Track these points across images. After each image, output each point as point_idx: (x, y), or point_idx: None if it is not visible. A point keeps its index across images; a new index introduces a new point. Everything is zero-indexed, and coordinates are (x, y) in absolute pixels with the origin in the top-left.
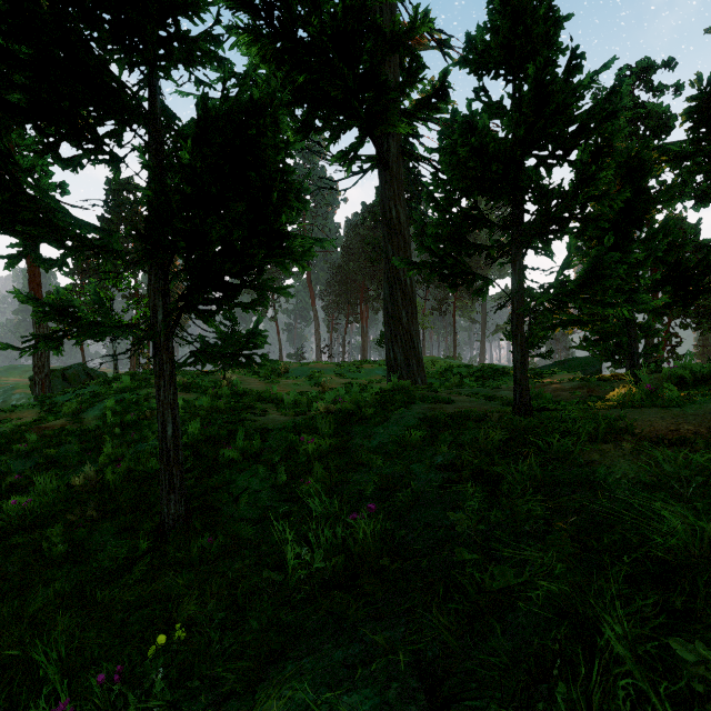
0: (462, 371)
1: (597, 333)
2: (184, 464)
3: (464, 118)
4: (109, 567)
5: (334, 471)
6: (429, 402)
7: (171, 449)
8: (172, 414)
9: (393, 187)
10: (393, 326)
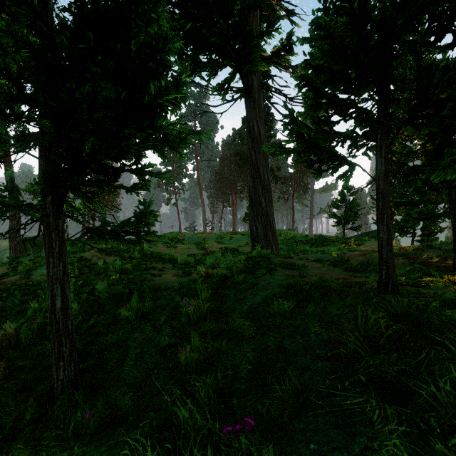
0: (301, 239)
1: (420, 214)
2: (89, 321)
3: None
4: None
5: (210, 340)
6: (287, 269)
7: (60, 320)
8: (61, 288)
9: (255, 110)
10: (255, 208)
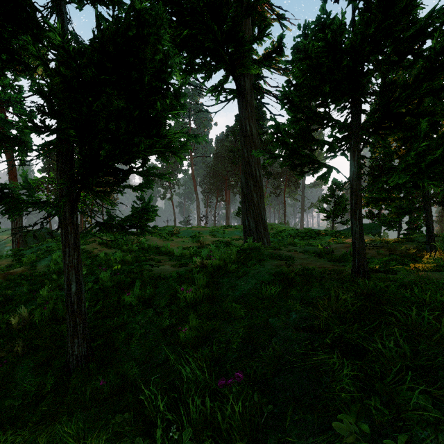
0: (292, 233)
1: (398, 209)
2: (95, 307)
3: (317, 24)
4: (18, 404)
5: (206, 320)
6: (276, 259)
7: (75, 302)
8: (76, 275)
9: (248, 110)
10: (248, 203)
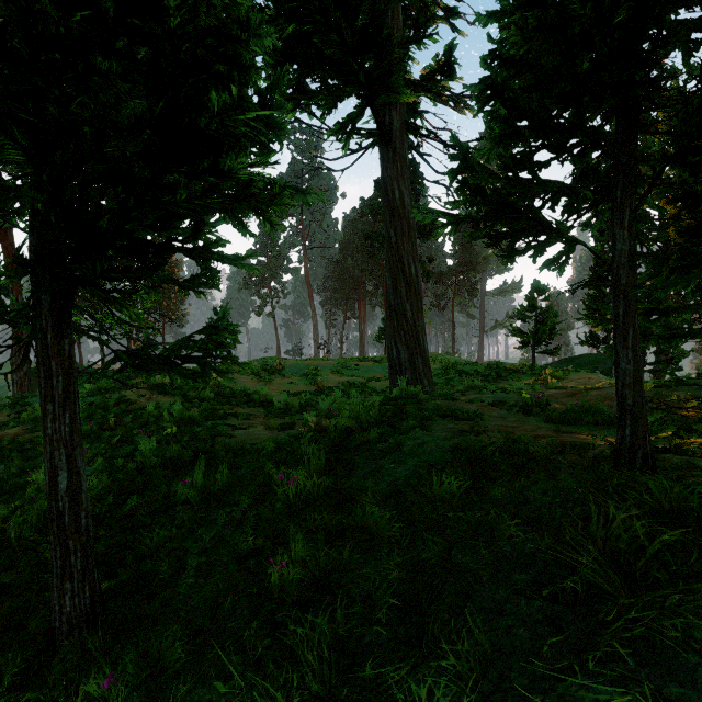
0: (467, 369)
1: (669, 329)
2: (124, 506)
3: None
4: None
5: (323, 545)
6: (451, 419)
7: (65, 511)
8: (68, 456)
9: (396, 165)
10: (396, 320)
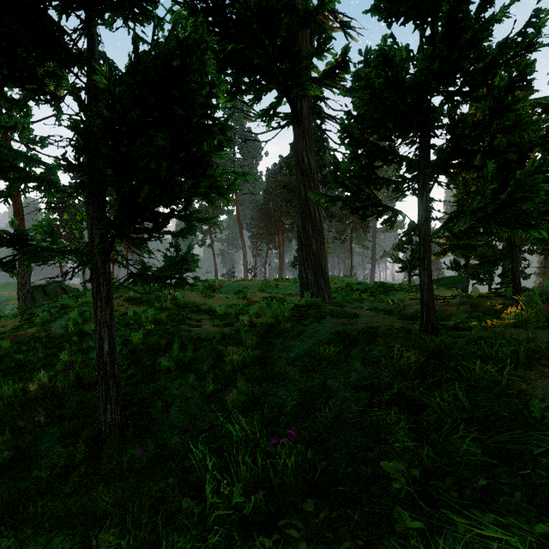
0: (359, 287)
1: (480, 258)
2: (127, 372)
3: (379, 54)
4: (46, 475)
5: (256, 383)
6: (338, 317)
7: (107, 363)
8: (109, 332)
9: (305, 139)
10: (305, 251)
